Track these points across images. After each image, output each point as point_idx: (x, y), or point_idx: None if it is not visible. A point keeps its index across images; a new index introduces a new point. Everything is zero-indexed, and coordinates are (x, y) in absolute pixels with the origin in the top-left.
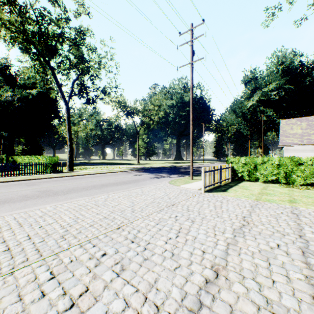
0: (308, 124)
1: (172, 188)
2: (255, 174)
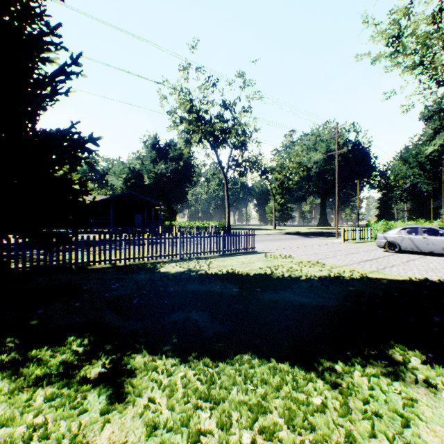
0: None
1: (322, 241)
2: None
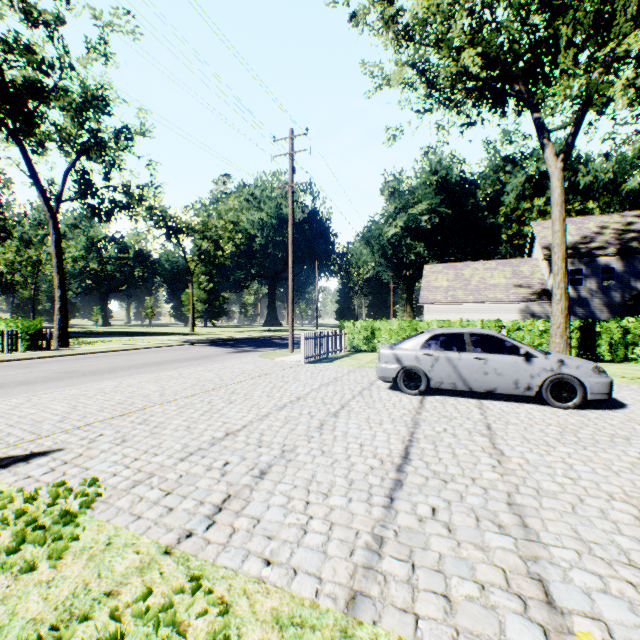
0: (456, 274)
1: (265, 361)
2: (373, 343)
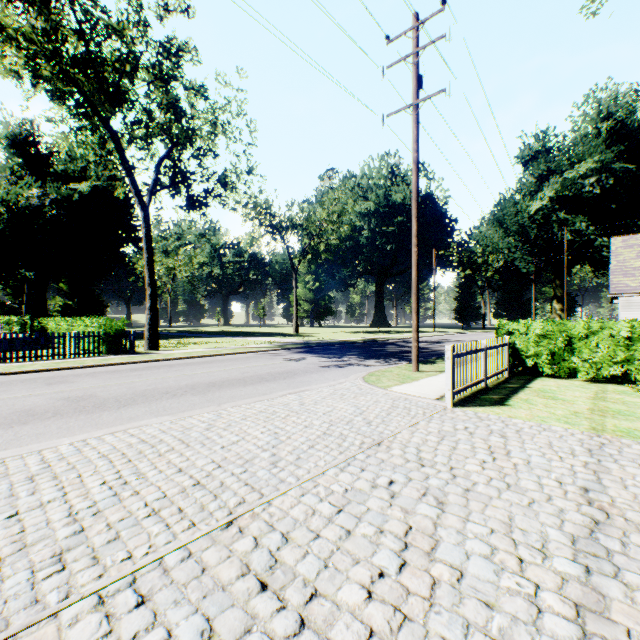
0: None
1: (373, 393)
2: (568, 362)
